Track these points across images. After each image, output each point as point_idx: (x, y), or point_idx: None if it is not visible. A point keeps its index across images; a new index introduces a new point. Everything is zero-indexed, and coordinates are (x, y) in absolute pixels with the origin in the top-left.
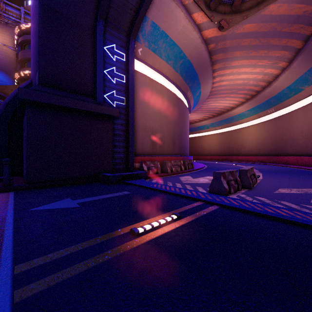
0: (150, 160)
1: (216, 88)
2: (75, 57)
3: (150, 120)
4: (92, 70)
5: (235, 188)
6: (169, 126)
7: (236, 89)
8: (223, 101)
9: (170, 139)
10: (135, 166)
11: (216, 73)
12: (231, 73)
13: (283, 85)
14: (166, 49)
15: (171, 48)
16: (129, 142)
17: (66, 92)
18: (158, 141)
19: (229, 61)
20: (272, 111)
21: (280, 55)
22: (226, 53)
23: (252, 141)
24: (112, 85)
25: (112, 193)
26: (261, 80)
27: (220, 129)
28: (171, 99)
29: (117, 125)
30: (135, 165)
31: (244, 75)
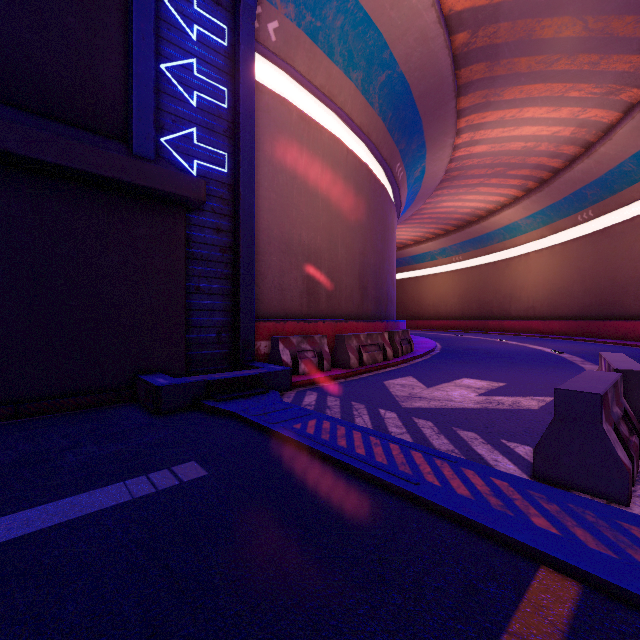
0: (303, 331)
1: (460, 162)
2: (57, 6)
3: (303, 224)
4: (120, 58)
5: (637, 455)
6: (353, 243)
7: (504, 166)
8: (472, 195)
9: (354, 278)
10: (259, 349)
11: (463, 121)
12: (499, 122)
13: (624, 151)
14: (346, 36)
15: (358, 33)
16: (241, 280)
17: (22, 111)
18: (324, 281)
19: (499, 86)
20: (587, 218)
21: (629, 69)
22: (494, 62)
23: (536, 287)
24: (187, 111)
25: (127, 479)
26: (568, 140)
27: (461, 261)
28: (356, 177)
29: (202, 229)
30: (258, 346)
31: (531, 127)
